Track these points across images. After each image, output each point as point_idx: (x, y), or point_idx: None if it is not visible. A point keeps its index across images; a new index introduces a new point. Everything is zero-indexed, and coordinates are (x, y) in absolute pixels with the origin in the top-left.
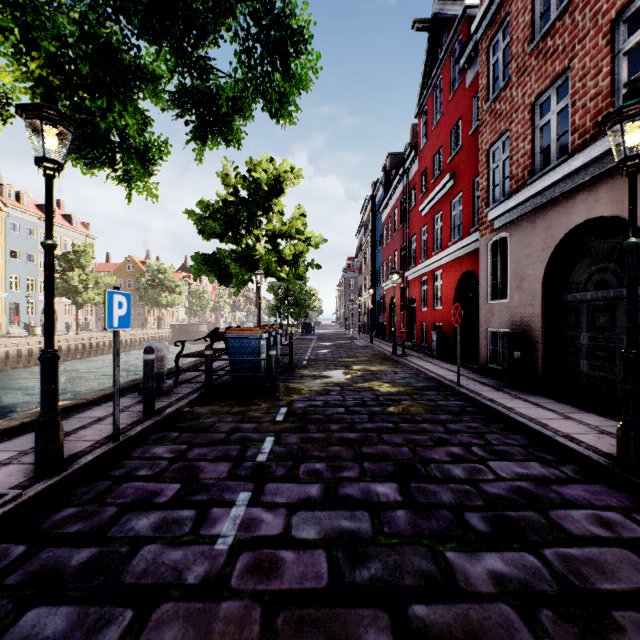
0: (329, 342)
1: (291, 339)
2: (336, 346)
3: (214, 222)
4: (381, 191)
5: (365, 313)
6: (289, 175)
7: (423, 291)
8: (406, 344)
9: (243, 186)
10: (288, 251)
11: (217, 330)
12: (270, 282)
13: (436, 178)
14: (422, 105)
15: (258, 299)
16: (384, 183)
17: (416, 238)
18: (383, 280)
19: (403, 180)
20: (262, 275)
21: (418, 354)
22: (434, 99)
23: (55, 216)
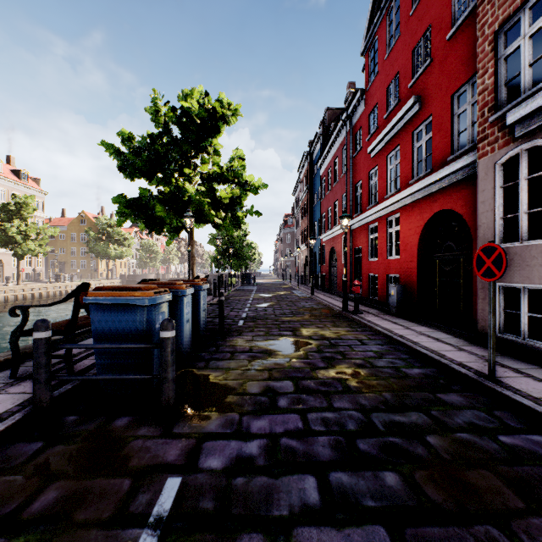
0: (269, 293)
1: (221, 296)
2: (276, 298)
3: (136, 157)
4: (319, 146)
5: (302, 264)
6: (226, 112)
7: (371, 240)
8: (350, 296)
9: (172, 119)
10: (224, 193)
11: (84, 288)
12: (211, 234)
13: (391, 111)
14: (370, 38)
15: (192, 248)
16: (322, 137)
17: (362, 184)
18: (321, 232)
19: (346, 125)
20: (191, 218)
21: (371, 310)
22: (387, 25)
23: (2, 170)
